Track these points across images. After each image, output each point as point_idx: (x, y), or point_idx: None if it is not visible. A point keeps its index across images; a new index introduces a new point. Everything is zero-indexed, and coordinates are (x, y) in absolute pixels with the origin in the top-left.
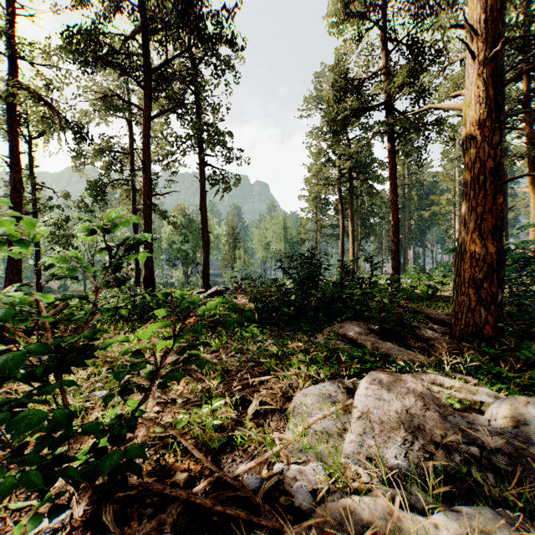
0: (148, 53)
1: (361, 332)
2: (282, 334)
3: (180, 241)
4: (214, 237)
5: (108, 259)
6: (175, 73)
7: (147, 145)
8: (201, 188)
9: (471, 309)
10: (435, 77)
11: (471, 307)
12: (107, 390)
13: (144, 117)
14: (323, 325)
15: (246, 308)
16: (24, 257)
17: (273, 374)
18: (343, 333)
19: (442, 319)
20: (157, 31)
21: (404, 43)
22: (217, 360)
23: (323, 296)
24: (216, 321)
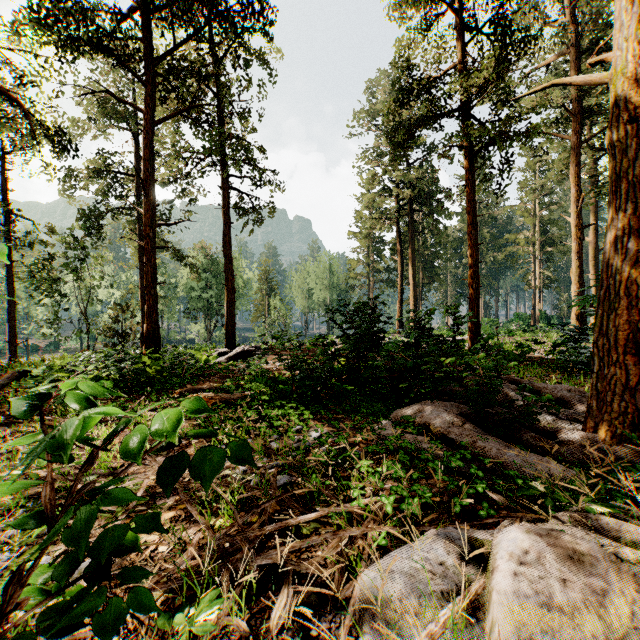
0: (151, 36)
1: (452, 420)
2: (331, 422)
3: (200, 287)
4: (243, 283)
5: (109, 310)
6: (188, 66)
7: (150, 159)
8: (223, 218)
9: (629, 388)
10: (517, 85)
11: (628, 384)
12: (12, 553)
13: (145, 121)
14: (390, 404)
15: (279, 379)
16: (1, 308)
17: (320, 502)
18: (425, 422)
19: (563, 397)
20: (164, 8)
21: (484, 34)
22: (230, 471)
23: (390, 363)
24: (182, 462)
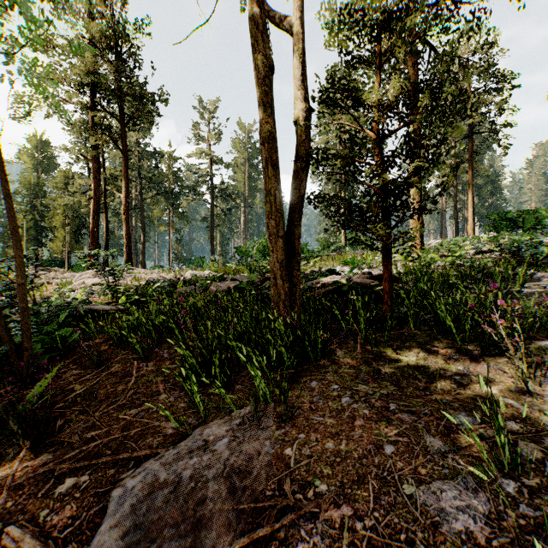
0: None
1: None
2: None
3: None
4: None
5: None
6: None
7: None
8: None
9: None
10: None
11: None
12: None
13: None
14: None
15: None
16: None
17: None
18: None
19: None
20: None
21: None
22: None
23: None
24: None
